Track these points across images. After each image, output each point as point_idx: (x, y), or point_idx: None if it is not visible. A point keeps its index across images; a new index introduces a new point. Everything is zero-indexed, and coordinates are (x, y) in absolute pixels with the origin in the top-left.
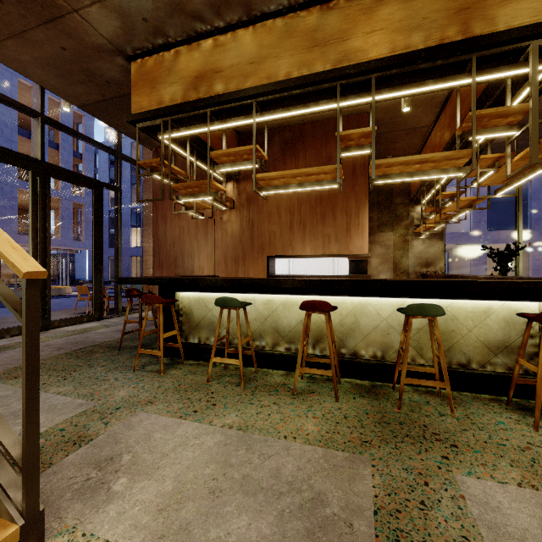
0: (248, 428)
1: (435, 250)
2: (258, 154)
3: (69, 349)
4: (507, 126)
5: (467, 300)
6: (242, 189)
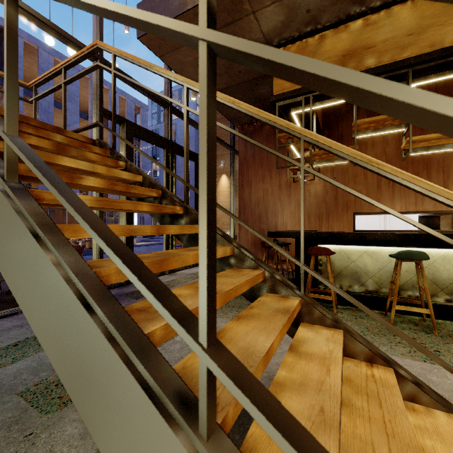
0: None
1: None
2: None
3: None
4: None
5: None
6: None
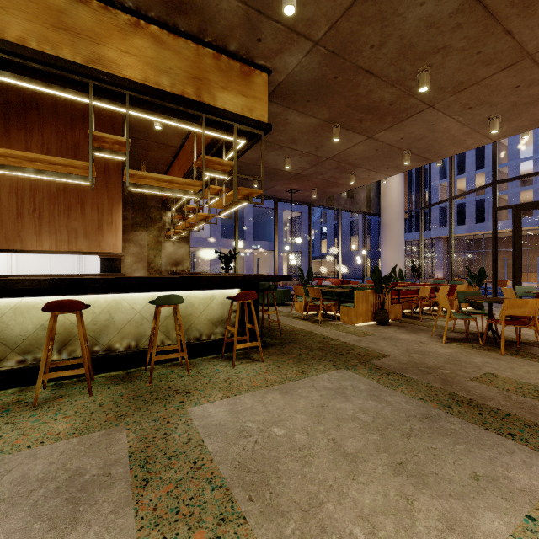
0: None
1: (183, 251)
2: None
3: None
4: (223, 172)
5: (200, 290)
6: None
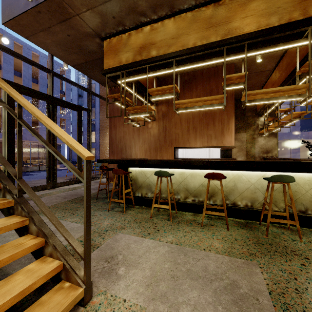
0: (181, 244)
1: (272, 143)
2: (175, 89)
3: (69, 198)
4: None
5: (305, 173)
6: (159, 109)
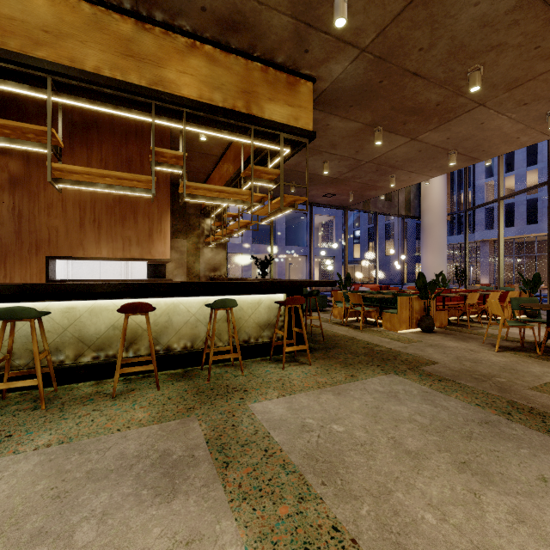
0: (73, 439)
1: (221, 257)
2: (52, 138)
3: None
4: (269, 181)
5: (248, 295)
6: (1, 165)
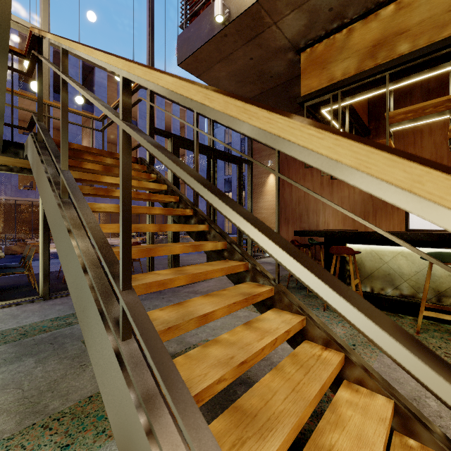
0: None
1: None
2: (448, 104)
3: None
4: None
5: None
6: None
